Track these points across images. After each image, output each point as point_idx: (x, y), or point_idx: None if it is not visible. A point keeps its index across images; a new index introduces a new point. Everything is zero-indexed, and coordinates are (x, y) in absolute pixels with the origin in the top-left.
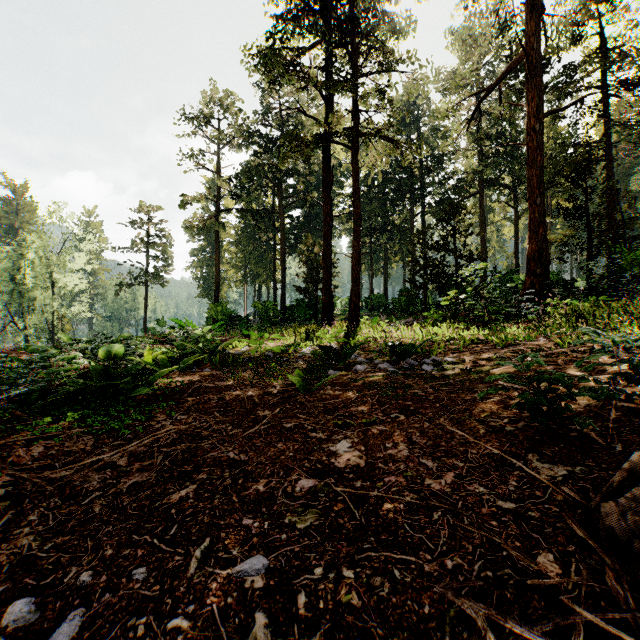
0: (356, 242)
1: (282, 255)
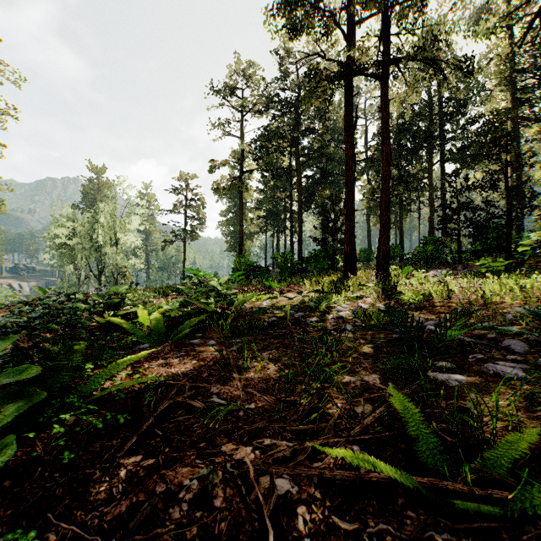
0: (385, 183)
1: (299, 209)
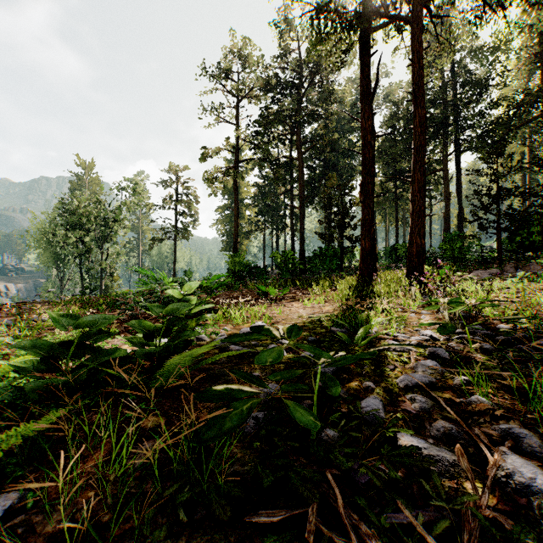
0: (419, 157)
1: (301, 203)
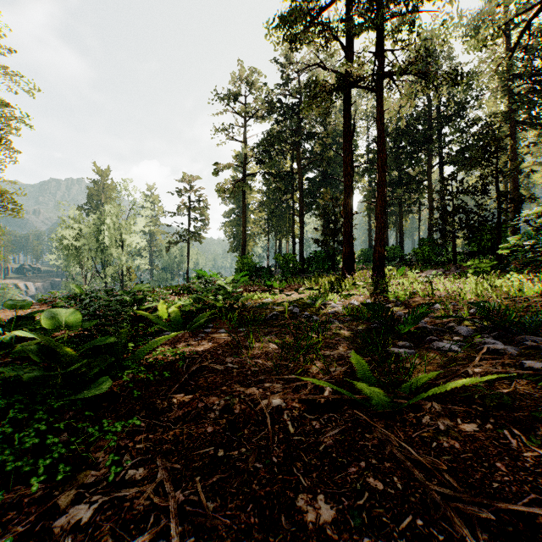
0: (381, 189)
1: (300, 211)
